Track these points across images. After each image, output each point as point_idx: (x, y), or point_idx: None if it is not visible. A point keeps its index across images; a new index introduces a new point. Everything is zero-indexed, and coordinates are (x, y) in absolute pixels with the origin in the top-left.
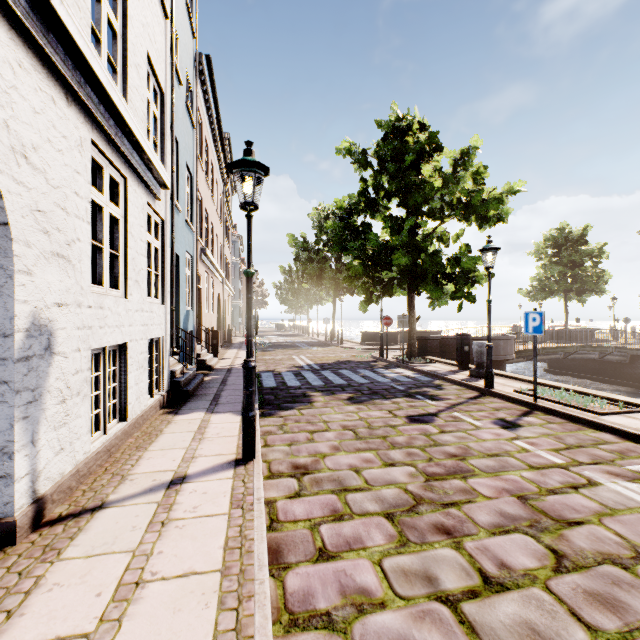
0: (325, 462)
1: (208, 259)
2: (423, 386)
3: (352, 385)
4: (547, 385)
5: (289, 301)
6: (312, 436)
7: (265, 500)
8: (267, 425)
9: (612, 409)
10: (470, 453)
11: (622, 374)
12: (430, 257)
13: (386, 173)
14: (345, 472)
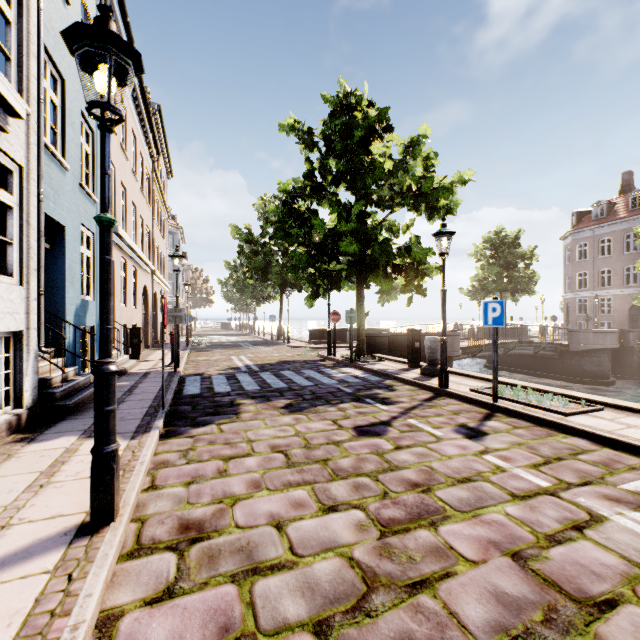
0: (234, 513)
1: (124, 242)
2: (373, 387)
3: (293, 389)
4: (501, 382)
5: (235, 299)
6: (226, 466)
7: (101, 615)
8: (166, 451)
9: (574, 408)
10: (435, 479)
11: (552, 368)
12: (380, 246)
13: (334, 155)
14: (261, 530)
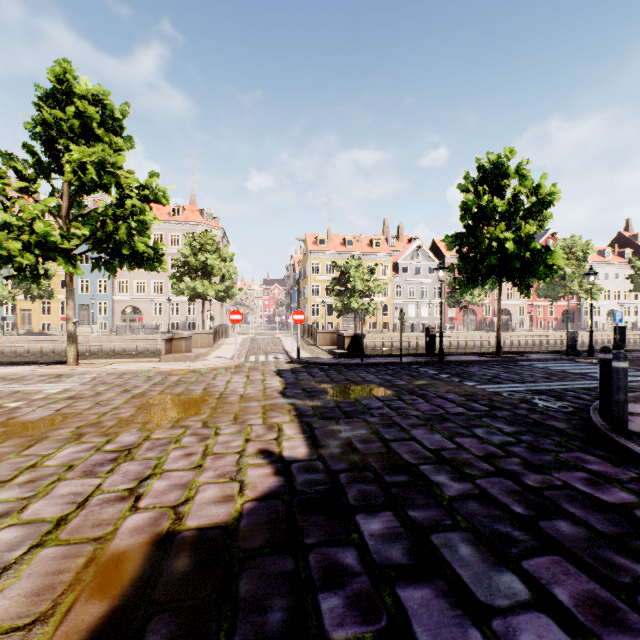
0: None
1: None
2: None
3: None
4: None
5: None
6: None
7: None
8: None
9: None
10: None
11: None
12: None
13: None
14: None
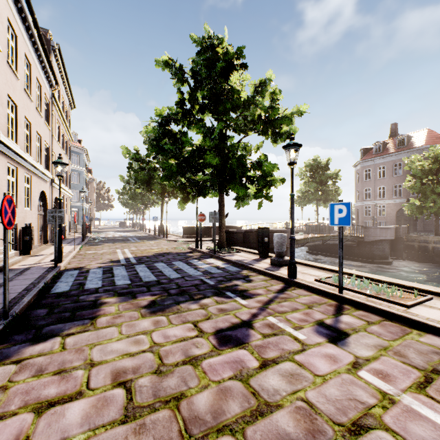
0: None
1: (10, 149)
2: (232, 278)
3: (161, 282)
4: (336, 271)
5: (129, 204)
6: (33, 427)
7: None
8: None
9: (409, 297)
10: (320, 431)
11: (352, 253)
12: (237, 159)
13: (200, 88)
14: None
